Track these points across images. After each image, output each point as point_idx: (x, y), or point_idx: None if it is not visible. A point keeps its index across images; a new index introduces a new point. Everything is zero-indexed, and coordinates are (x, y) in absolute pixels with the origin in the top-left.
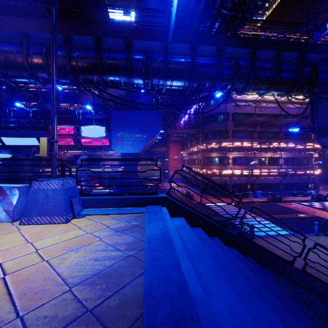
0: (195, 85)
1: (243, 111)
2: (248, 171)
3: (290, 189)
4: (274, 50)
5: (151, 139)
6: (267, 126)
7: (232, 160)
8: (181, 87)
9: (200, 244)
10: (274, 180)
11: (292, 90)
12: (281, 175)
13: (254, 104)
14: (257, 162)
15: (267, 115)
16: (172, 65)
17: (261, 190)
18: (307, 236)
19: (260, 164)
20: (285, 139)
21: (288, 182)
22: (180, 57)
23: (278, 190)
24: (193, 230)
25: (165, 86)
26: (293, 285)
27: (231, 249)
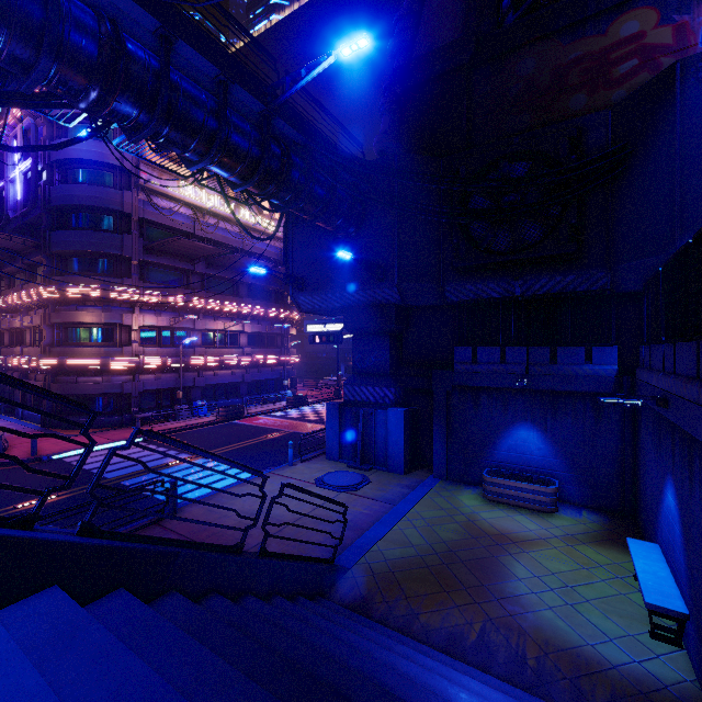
0: None
1: (168, 222)
2: (180, 359)
3: (258, 392)
4: (216, 67)
5: None
6: (218, 267)
7: (140, 333)
8: None
9: None
10: (231, 377)
11: (251, 179)
12: (244, 365)
13: (192, 214)
14: (198, 341)
15: (219, 244)
16: None
17: (207, 399)
18: (278, 471)
19: (206, 344)
20: (250, 298)
21: (255, 378)
22: None
23: (239, 397)
24: None
25: None
26: (238, 606)
27: (43, 599)
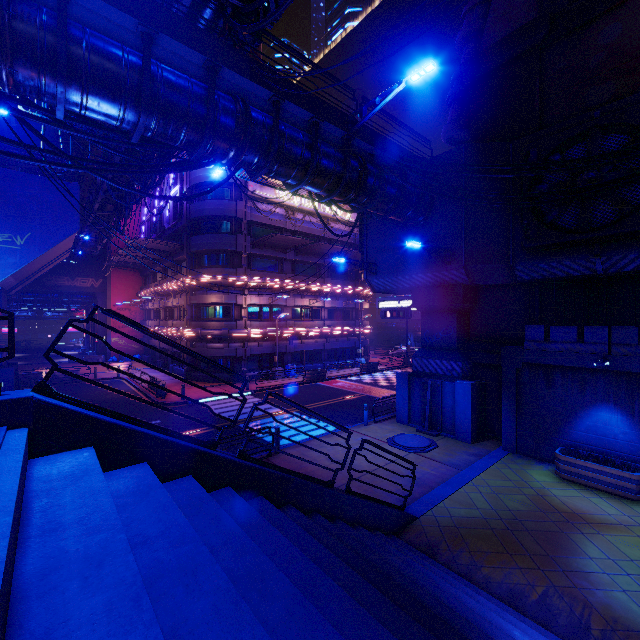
0: (154, 126)
1: (267, 221)
2: (276, 331)
3: (336, 358)
4: (310, 112)
5: (43, 251)
6: (304, 254)
7: (248, 310)
8: (116, 120)
9: (112, 520)
10: (315, 345)
11: (335, 191)
12: (324, 335)
13: (285, 212)
14: (289, 315)
15: (305, 234)
16: (84, 51)
17: (295, 363)
18: (355, 428)
19: (295, 318)
20: (330, 278)
21: (334, 347)
22: (110, 42)
23: (320, 362)
24: (124, 476)
25: (62, 101)
26: (333, 524)
27: (224, 493)
